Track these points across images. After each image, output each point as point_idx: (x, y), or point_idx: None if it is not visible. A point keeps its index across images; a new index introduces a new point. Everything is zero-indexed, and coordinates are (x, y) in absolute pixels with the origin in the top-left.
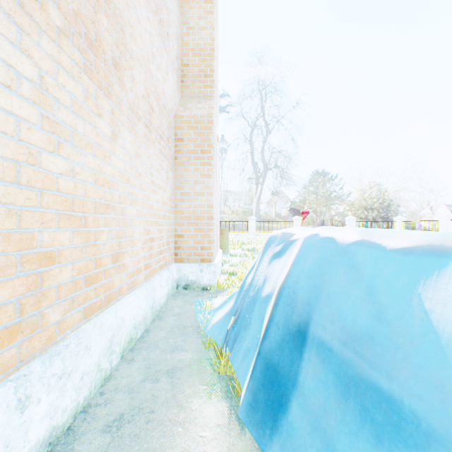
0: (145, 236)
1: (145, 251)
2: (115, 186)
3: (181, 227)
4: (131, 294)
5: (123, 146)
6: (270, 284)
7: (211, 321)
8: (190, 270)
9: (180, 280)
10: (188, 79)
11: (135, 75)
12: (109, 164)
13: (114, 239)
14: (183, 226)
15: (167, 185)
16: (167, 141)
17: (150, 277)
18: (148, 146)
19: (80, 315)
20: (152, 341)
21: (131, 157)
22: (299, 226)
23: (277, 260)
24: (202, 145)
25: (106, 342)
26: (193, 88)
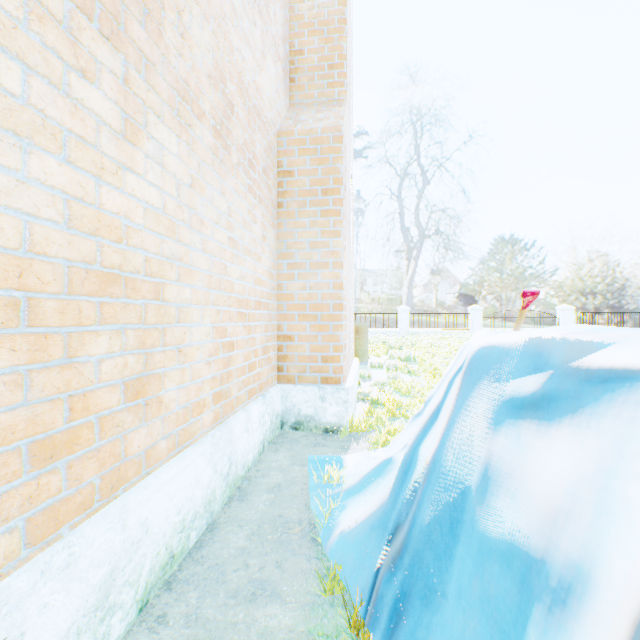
0: (217, 339)
1: (215, 369)
2: (133, 238)
3: (288, 323)
4: (173, 462)
5: (159, 159)
6: (524, 513)
7: (338, 523)
8: (303, 397)
9: (286, 413)
10: (301, 75)
11: (190, 28)
12: (118, 190)
13: (132, 350)
14: (293, 321)
15: (264, 250)
16: (263, 174)
17: (228, 415)
18: (222, 173)
19: (12, 542)
20: (216, 560)
21: (180, 186)
22: (479, 320)
23: (533, 428)
24: (324, 180)
25: (89, 597)
26: (310, 89)
